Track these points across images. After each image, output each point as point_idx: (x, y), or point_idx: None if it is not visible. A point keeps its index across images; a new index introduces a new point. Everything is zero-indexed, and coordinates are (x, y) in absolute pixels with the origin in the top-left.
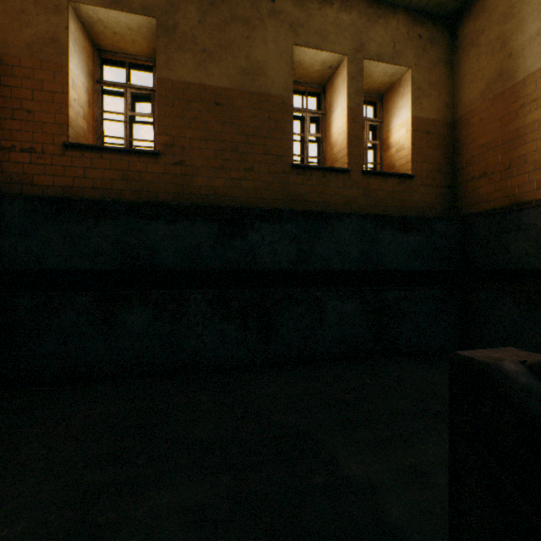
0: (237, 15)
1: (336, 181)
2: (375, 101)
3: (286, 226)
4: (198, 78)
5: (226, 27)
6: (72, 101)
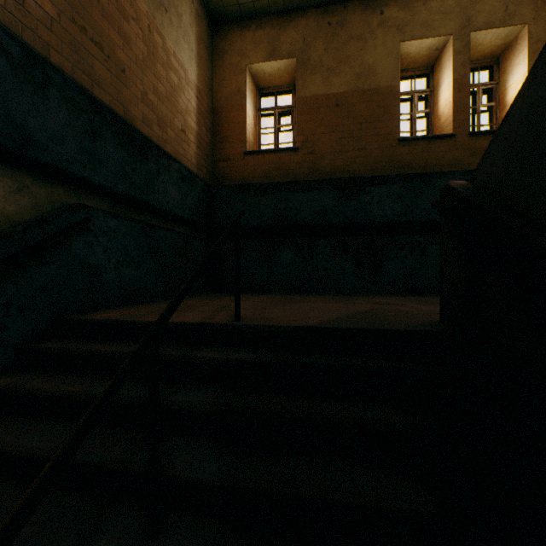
0: (353, 35)
1: (441, 146)
2: (491, 65)
3: (392, 188)
4: (323, 90)
5: (344, 47)
6: (247, 125)
